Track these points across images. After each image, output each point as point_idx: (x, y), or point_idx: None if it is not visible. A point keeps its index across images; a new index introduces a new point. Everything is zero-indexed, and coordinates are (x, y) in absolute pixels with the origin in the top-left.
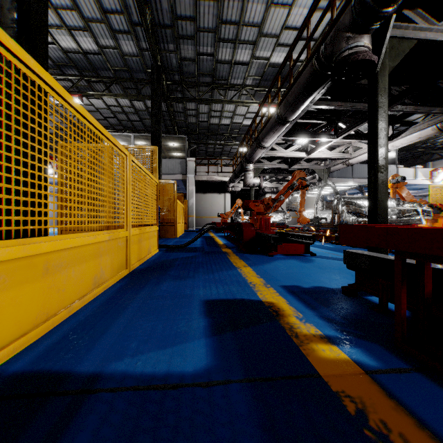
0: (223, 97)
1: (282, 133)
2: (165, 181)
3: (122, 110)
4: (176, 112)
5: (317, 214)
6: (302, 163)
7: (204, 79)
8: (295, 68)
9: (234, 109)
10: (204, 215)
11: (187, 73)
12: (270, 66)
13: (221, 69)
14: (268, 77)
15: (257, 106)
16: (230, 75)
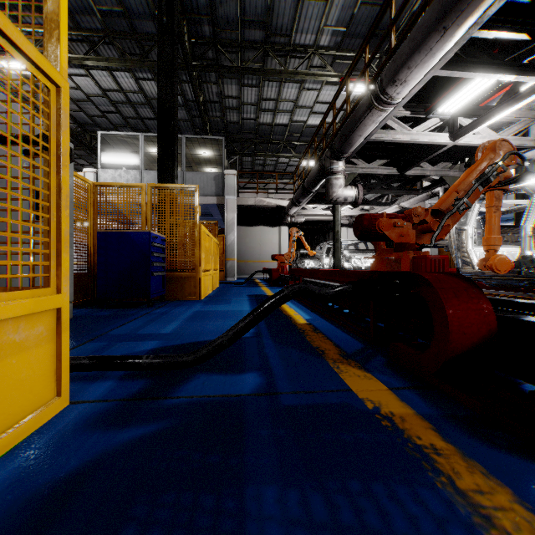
0: (282, 67)
1: (449, 50)
2: (175, 186)
3: (127, 98)
4: (209, 102)
5: (529, 251)
6: (422, 166)
7: (252, 34)
8: (406, 9)
9: (297, 96)
10: (250, 258)
11: (224, 21)
12: (365, 2)
13: (281, 11)
14: (357, 30)
15: (333, 91)
16: (296, 23)
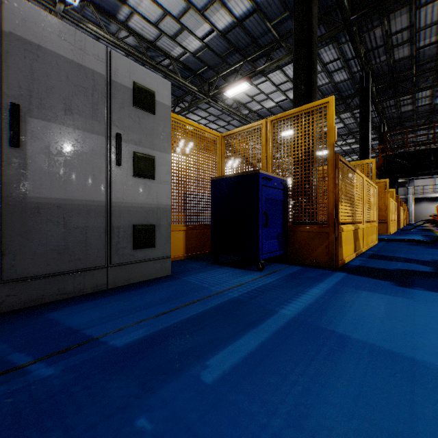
0: None
1: None
2: None
3: None
4: None
5: None
6: None
7: None
8: None
9: None
10: (419, 215)
11: None
12: None
13: None
14: None
15: None
16: None
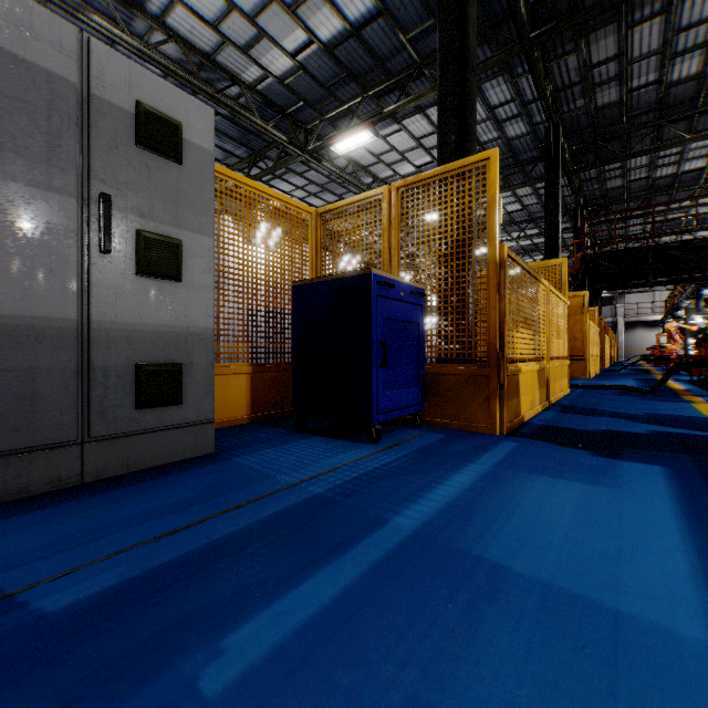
0: None
1: None
2: None
3: None
4: None
5: None
6: None
7: None
8: None
9: None
10: (633, 348)
11: None
12: None
13: None
14: None
15: None
16: None
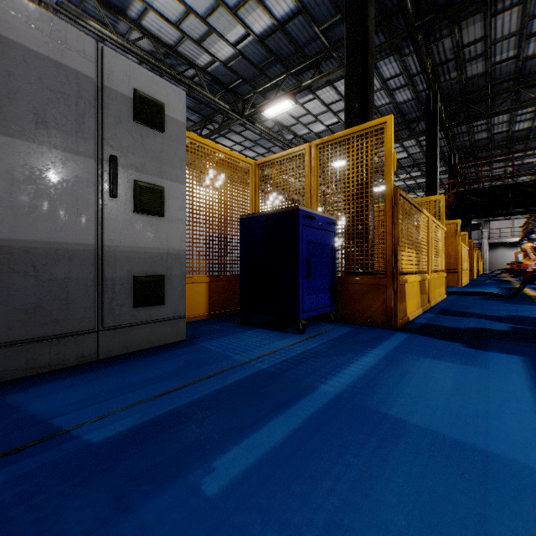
0: None
1: None
2: None
3: None
4: None
5: None
6: None
7: None
8: None
9: None
10: (496, 264)
11: None
12: None
13: None
14: None
15: None
16: None
